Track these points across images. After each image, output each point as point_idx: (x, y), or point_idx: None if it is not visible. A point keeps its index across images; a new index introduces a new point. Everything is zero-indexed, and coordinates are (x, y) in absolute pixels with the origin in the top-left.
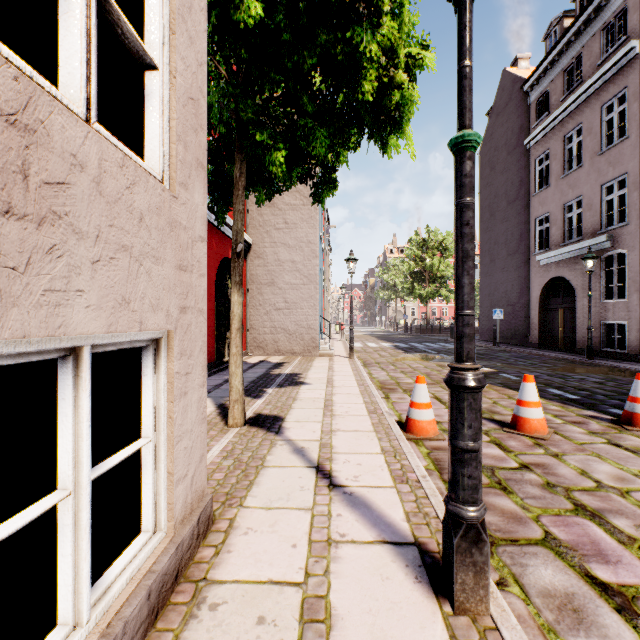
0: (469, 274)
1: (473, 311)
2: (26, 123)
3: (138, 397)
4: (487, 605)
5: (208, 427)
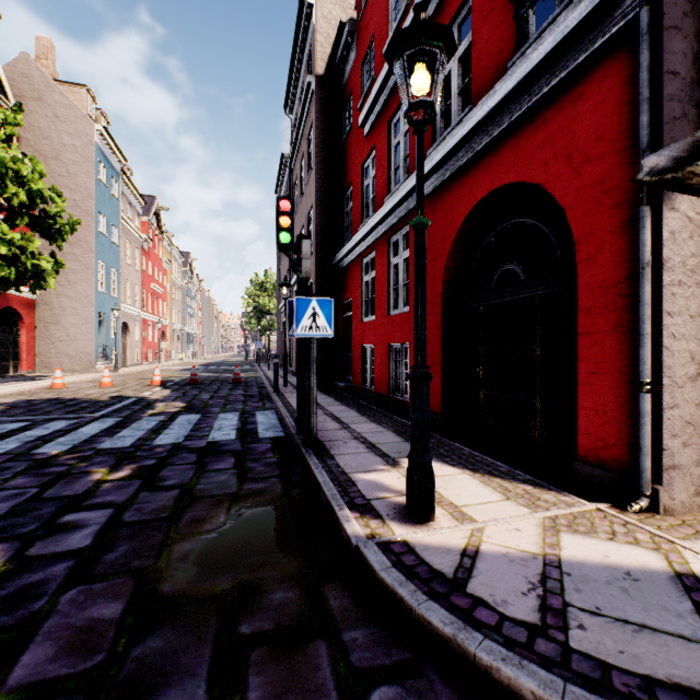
0: None
1: None
2: None
3: None
4: None
5: None
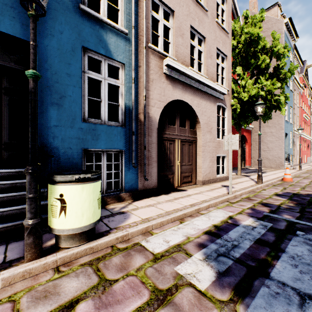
0: (259, 148)
1: (260, 152)
2: (219, 142)
3: (223, 161)
4: (261, 183)
5: (233, 175)
